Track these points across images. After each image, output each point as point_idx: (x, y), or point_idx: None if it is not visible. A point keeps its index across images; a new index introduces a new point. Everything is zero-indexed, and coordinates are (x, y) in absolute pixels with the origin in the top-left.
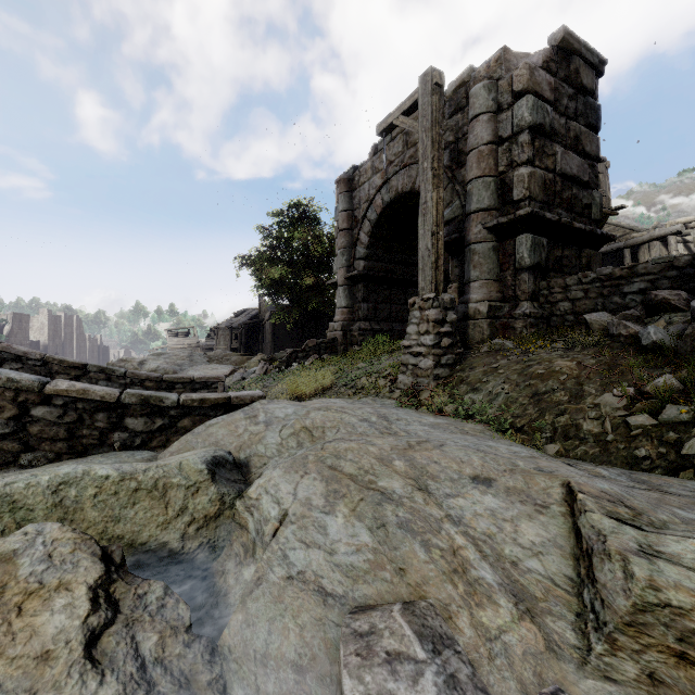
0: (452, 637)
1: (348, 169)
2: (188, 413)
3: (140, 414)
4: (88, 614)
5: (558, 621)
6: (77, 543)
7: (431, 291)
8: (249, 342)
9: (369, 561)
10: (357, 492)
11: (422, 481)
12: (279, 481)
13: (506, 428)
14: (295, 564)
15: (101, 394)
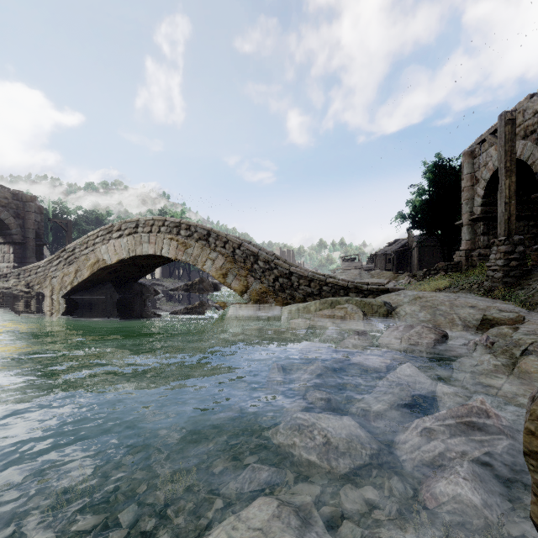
0: (443, 330)
1: (471, 144)
2: (371, 293)
3: (354, 292)
4: (362, 318)
5: (472, 329)
6: (357, 308)
7: (504, 235)
8: (399, 264)
9: (428, 320)
10: (430, 309)
11: (452, 307)
12: (406, 307)
13: (522, 303)
14: (408, 320)
15: (342, 283)
